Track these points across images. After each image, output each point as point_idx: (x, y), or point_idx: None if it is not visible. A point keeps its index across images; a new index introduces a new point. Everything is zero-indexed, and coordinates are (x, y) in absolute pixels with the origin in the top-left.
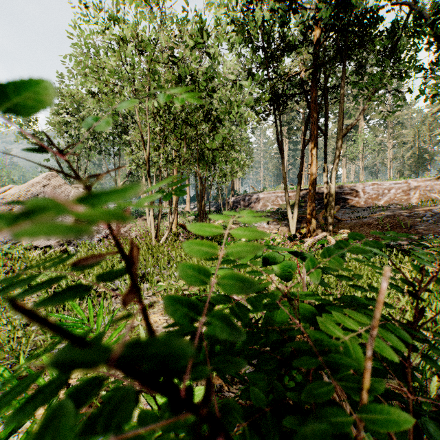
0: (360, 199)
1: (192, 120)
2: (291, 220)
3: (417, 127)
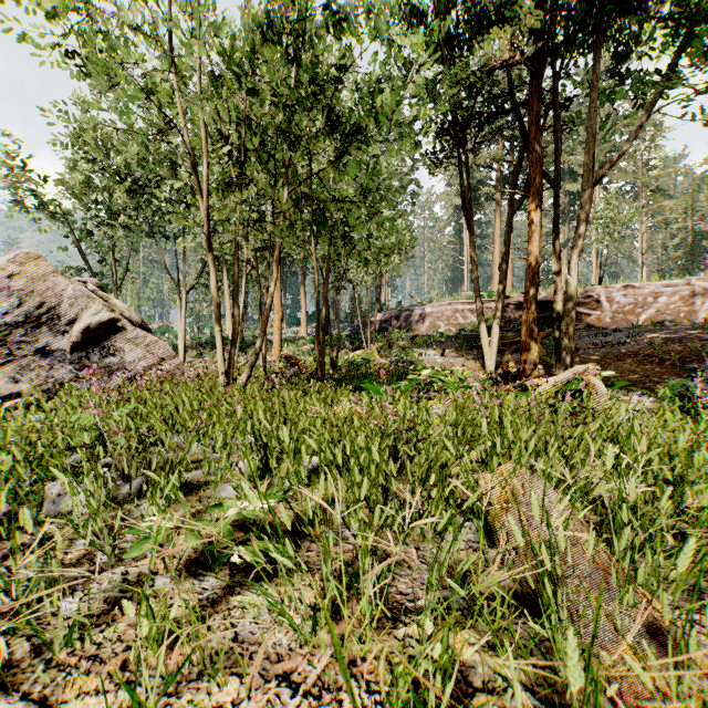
0: (603, 313)
1: (299, 133)
2: (487, 348)
3: (690, 195)
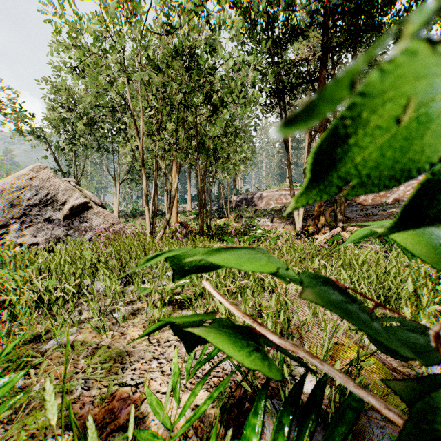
0: (367, 196)
1: (190, 104)
2: (296, 217)
3: None
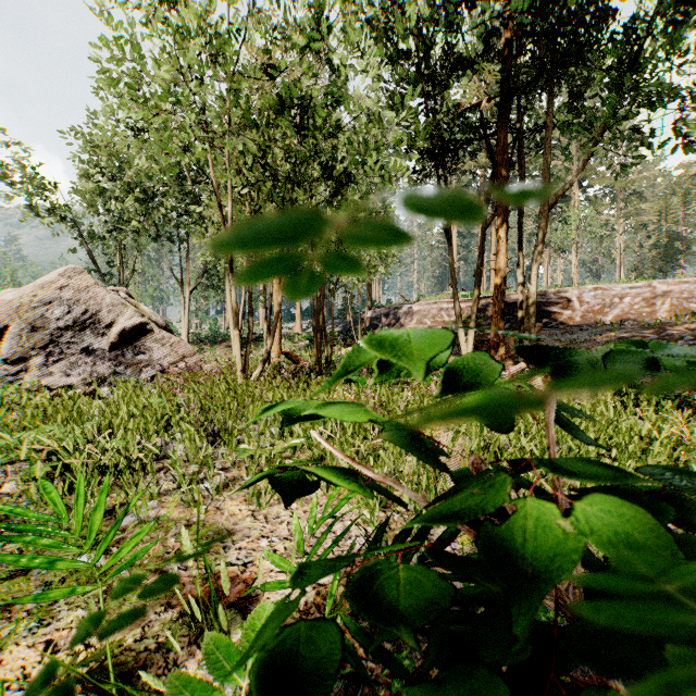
0: (575, 312)
1: (302, 178)
2: (464, 345)
3: (664, 199)
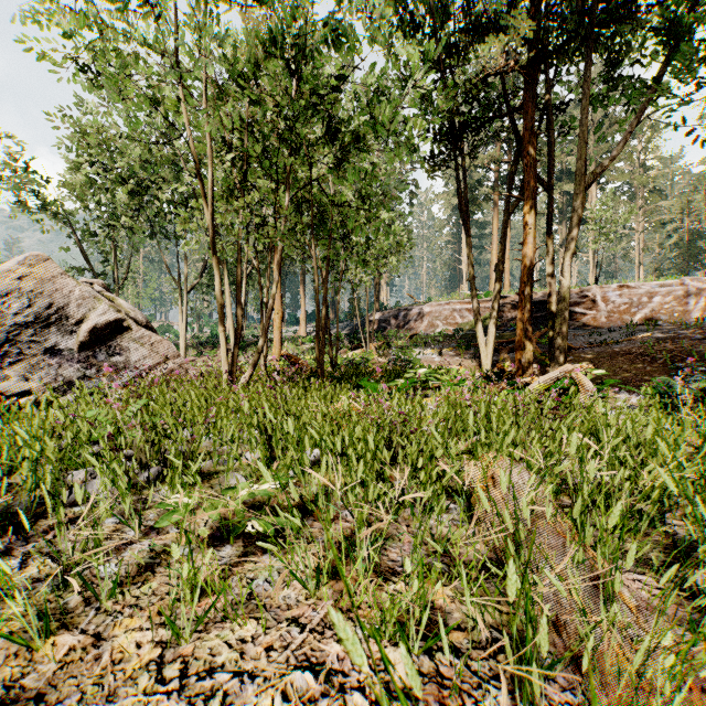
0: (599, 312)
1: (300, 141)
2: (483, 347)
3: (686, 196)
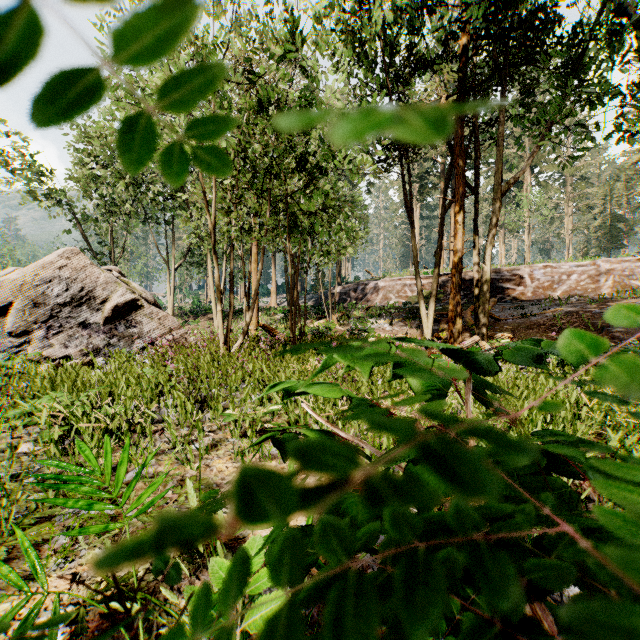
0: (526, 288)
1: (279, 169)
2: (425, 319)
3: (609, 184)
